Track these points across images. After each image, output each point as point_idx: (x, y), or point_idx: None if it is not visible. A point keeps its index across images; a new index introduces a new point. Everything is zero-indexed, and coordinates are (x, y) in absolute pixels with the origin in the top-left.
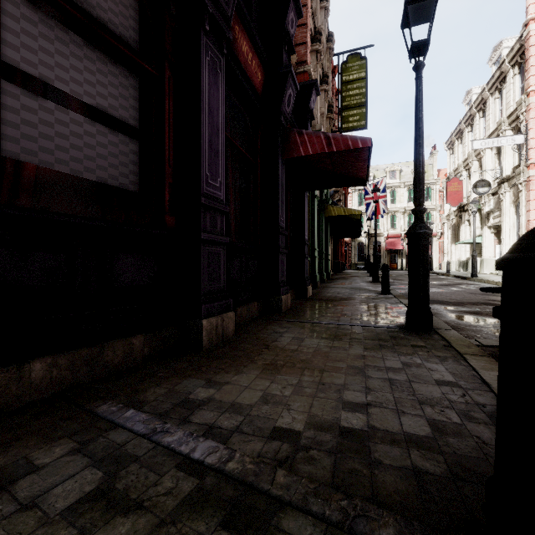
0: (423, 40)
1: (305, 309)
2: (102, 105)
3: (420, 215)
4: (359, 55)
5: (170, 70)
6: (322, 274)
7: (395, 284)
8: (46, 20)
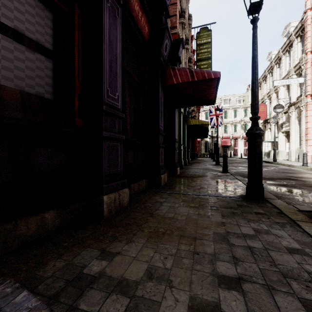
0: (258, 1)
1: (176, 183)
2: (19, 28)
3: (256, 121)
4: (207, 28)
5: (79, 10)
6: (185, 160)
7: (229, 166)
8: None
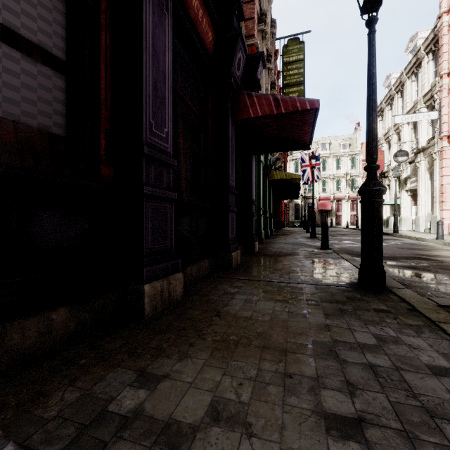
0: None
1: (254, 265)
2: (11, 23)
3: (374, 172)
4: (297, 40)
5: (106, 0)
6: (266, 231)
7: (330, 240)
8: None
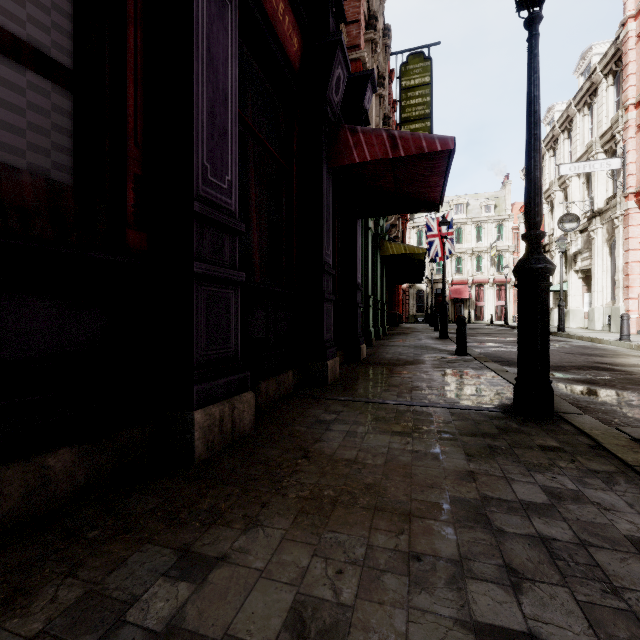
0: None
1: (360, 379)
2: None
3: (537, 242)
4: (422, 55)
5: None
6: (377, 329)
7: (468, 341)
8: None
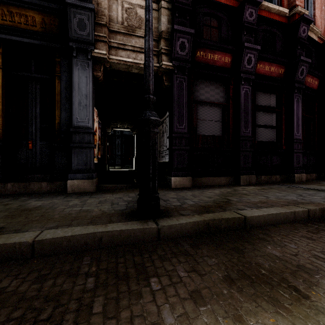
0: None
1: None
2: (269, 124)
3: None
4: None
5: (283, 107)
6: None
7: None
8: (261, 113)
